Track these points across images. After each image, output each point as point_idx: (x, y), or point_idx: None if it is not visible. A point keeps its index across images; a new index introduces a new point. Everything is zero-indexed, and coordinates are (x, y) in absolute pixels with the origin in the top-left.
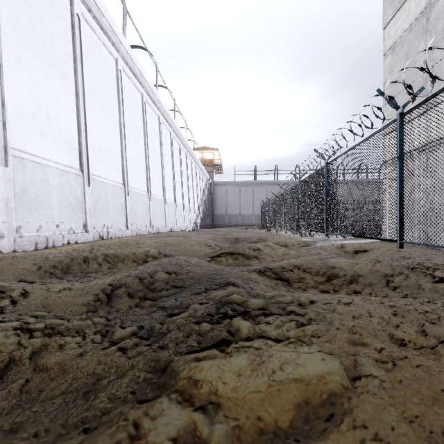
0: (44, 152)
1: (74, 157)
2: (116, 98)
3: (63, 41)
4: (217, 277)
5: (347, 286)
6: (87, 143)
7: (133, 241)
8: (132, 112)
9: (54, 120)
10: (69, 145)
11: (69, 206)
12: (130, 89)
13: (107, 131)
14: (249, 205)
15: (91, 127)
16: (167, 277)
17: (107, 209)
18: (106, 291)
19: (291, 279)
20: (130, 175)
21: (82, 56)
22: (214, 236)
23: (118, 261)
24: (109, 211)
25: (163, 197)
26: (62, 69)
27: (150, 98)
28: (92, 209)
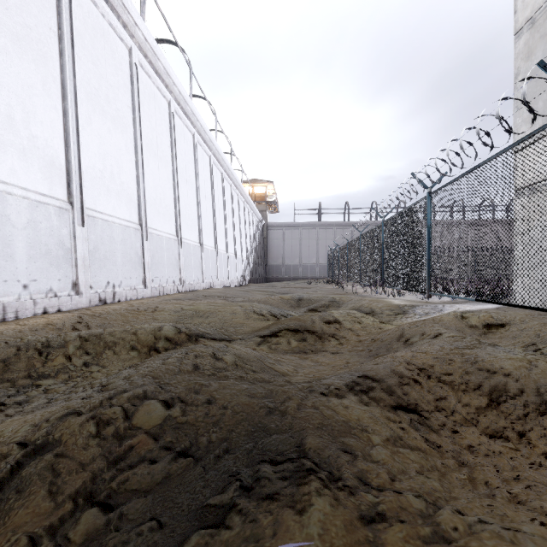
0: (1, 172)
1: (58, 182)
2: (130, 103)
3: (40, 8)
4: (273, 425)
5: (538, 422)
6: (79, 162)
7: (148, 306)
8: (155, 125)
9: (22, 124)
10: (48, 163)
11: (48, 255)
12: (151, 92)
13: (114, 148)
14: (312, 252)
15: (89, 141)
16: (161, 420)
17: (113, 260)
18: (1, 468)
19: (422, 405)
20: (151, 212)
21: (72, 34)
22: (267, 297)
23: (104, 349)
24: (117, 263)
25: (199, 242)
26: (37, 49)
27: (181, 109)
28: (88, 259)
